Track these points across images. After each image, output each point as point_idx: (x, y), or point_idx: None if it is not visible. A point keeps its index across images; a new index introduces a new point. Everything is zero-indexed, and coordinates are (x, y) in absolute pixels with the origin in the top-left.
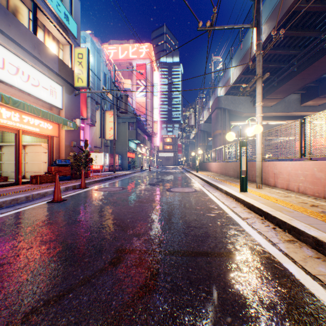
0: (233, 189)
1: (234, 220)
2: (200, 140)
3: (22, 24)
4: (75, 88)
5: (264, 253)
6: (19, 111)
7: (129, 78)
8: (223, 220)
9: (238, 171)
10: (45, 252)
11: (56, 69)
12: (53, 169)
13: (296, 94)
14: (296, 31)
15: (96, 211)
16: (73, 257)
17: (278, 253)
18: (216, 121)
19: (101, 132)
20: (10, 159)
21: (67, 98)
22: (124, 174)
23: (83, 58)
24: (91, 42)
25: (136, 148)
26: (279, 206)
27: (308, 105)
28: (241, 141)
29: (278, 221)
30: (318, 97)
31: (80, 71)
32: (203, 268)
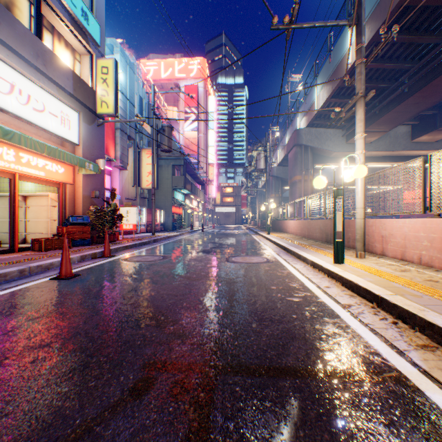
0: (323, 258)
1: (329, 308)
2: (272, 190)
3: (18, 22)
4: (97, 116)
5: (389, 371)
6: (14, 147)
7: (175, 105)
8: (314, 309)
9: (327, 233)
10: (26, 368)
11: (70, 87)
12: (65, 230)
13: (405, 126)
14: (409, 35)
15: (120, 293)
16: (71, 379)
17: (413, 370)
18: (295, 164)
19: (136, 178)
20: (5, 215)
21: (86, 129)
22: (167, 236)
23: (109, 74)
24: (121, 53)
25: (184, 201)
26: (398, 287)
27: (422, 140)
28: (336, 190)
29: (401, 312)
30: (436, 129)
31: (105, 91)
32: (290, 402)
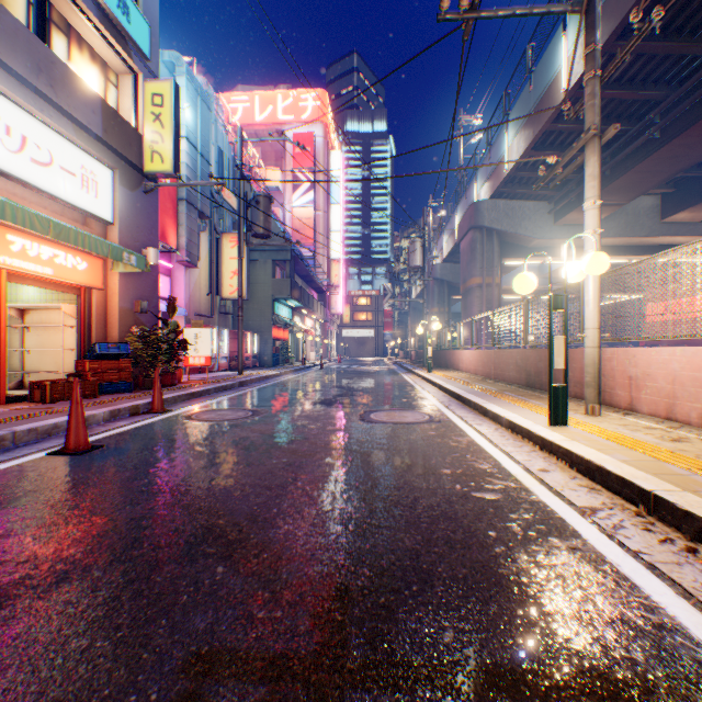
0: (528, 416)
1: (557, 516)
2: (433, 302)
3: (4, 10)
4: (145, 177)
5: None
6: None
7: (277, 165)
8: (528, 518)
9: (530, 371)
10: None
11: (97, 126)
12: (89, 367)
13: (651, 197)
14: (665, 41)
15: (167, 484)
16: None
17: None
18: (471, 258)
19: (212, 281)
20: None
21: (125, 197)
22: (263, 377)
23: (165, 106)
24: (187, 76)
25: (291, 319)
26: (681, 473)
27: (679, 220)
28: (553, 296)
29: None
30: None
31: (158, 135)
32: None
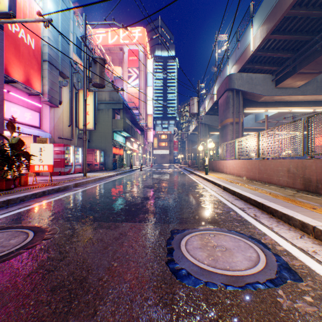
0: None
1: None
2: (200, 135)
3: None
4: None
5: None
6: None
7: (120, 66)
8: None
9: (311, 178)
10: None
11: None
12: None
13: None
14: None
15: None
16: None
17: None
18: (227, 107)
19: (72, 118)
20: None
21: None
22: (98, 178)
23: None
24: None
25: (125, 143)
26: None
27: None
28: None
29: None
30: None
31: None
32: None
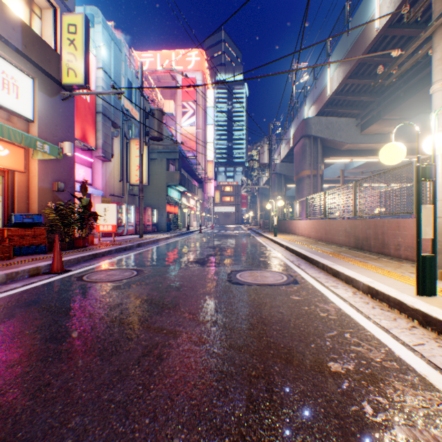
0: (384, 281)
1: None
2: (275, 188)
3: None
4: (62, 87)
5: None
6: None
7: (172, 99)
8: None
9: (358, 237)
10: None
11: (17, 41)
12: (6, 234)
13: (427, 115)
14: None
15: None
16: None
17: None
18: (303, 157)
19: (123, 172)
20: None
21: (44, 101)
22: (157, 239)
23: (77, 33)
24: (103, 24)
25: (180, 199)
26: None
27: None
28: (421, 166)
29: None
30: None
31: (72, 55)
32: None
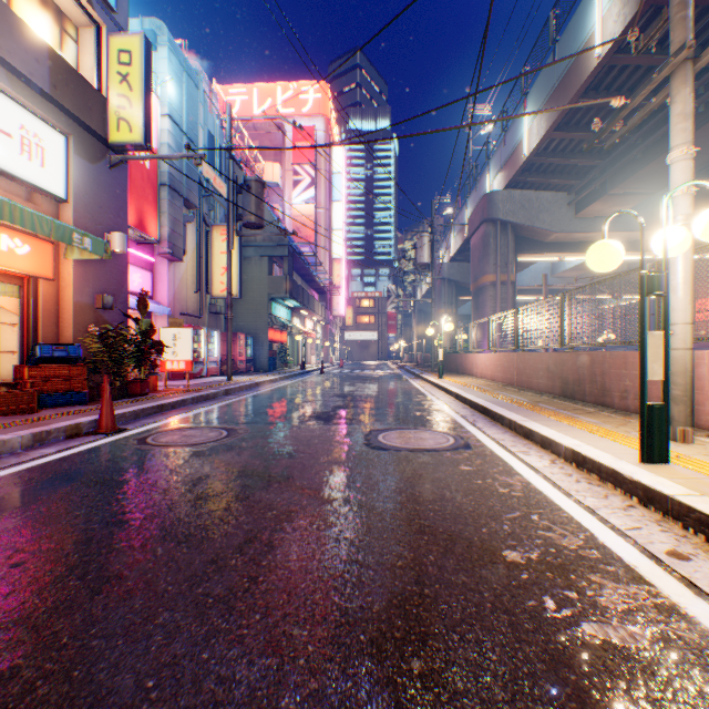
0: (597, 444)
1: None
2: (440, 302)
3: None
4: (110, 148)
5: None
6: None
7: (277, 161)
8: None
9: (567, 379)
10: None
11: (43, 79)
12: (28, 374)
13: None
14: None
15: (16, 596)
16: None
17: None
18: (484, 254)
19: (201, 277)
20: None
21: (82, 170)
22: (254, 383)
23: (133, 64)
24: (171, 46)
25: (290, 321)
26: None
27: None
28: (647, 274)
29: None
30: None
31: (125, 98)
32: None
